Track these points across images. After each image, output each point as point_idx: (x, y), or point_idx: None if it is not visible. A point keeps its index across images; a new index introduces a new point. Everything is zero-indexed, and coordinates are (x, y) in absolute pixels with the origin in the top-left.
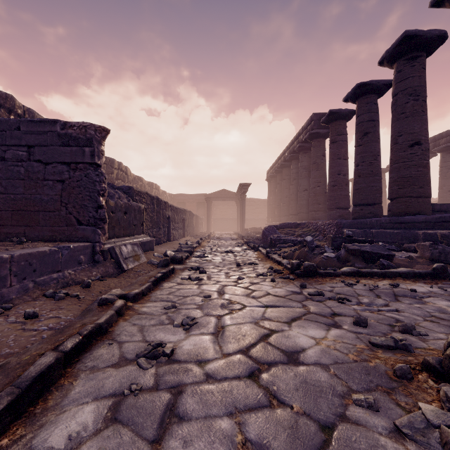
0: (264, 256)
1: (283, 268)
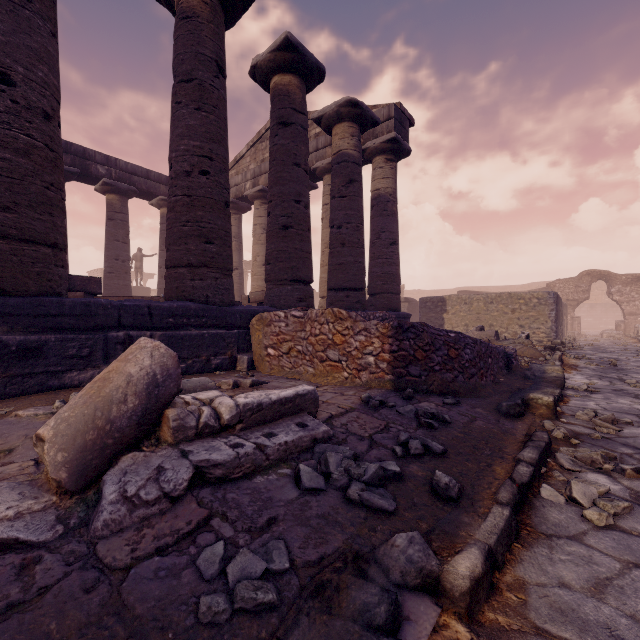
0: (563, 366)
1: (564, 356)
